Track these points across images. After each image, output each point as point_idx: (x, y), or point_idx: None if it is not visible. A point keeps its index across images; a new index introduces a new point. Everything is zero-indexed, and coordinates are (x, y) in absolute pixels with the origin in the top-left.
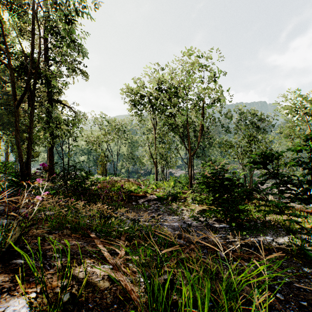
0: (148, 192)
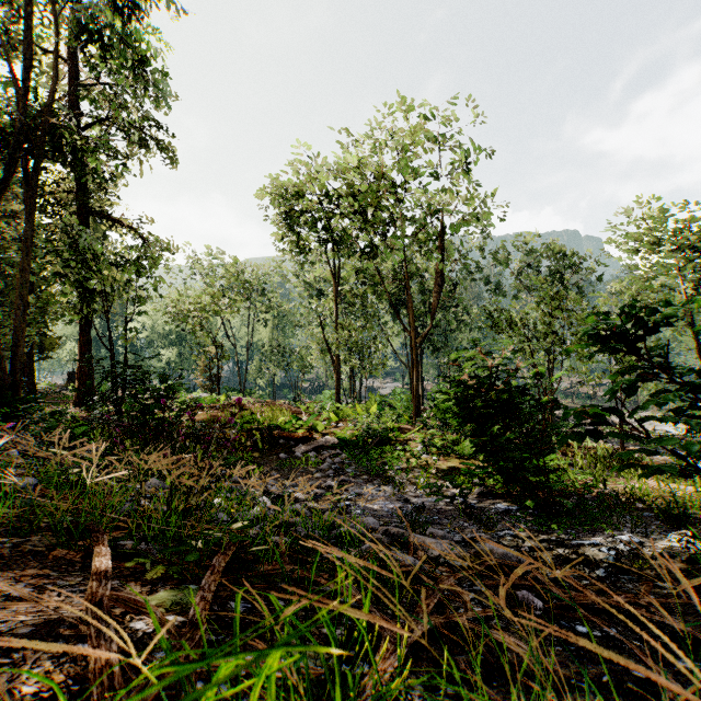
0: (319, 429)
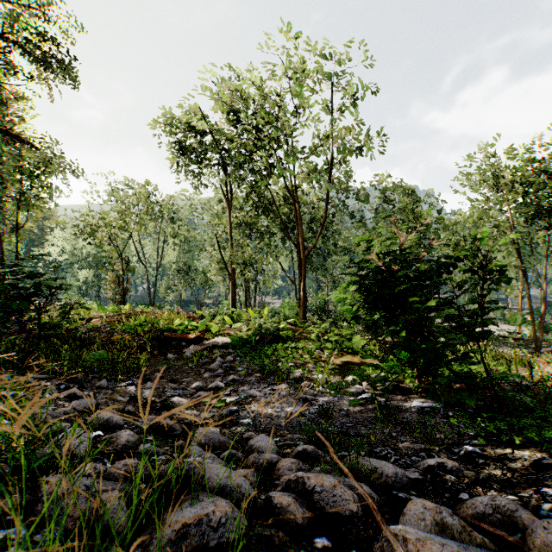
0: (213, 330)
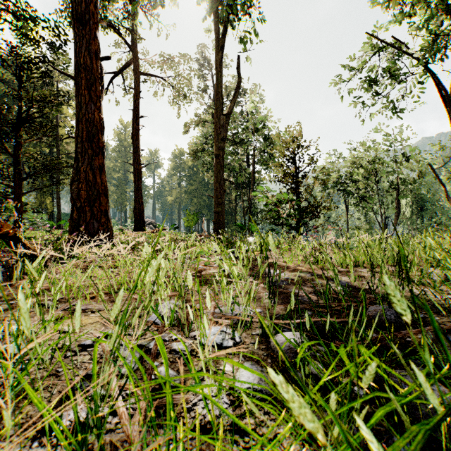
0: None
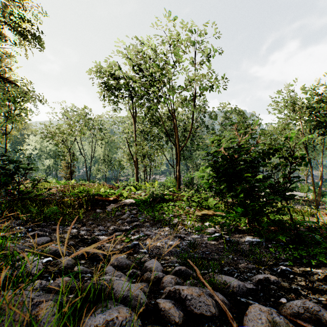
0: (124, 195)
